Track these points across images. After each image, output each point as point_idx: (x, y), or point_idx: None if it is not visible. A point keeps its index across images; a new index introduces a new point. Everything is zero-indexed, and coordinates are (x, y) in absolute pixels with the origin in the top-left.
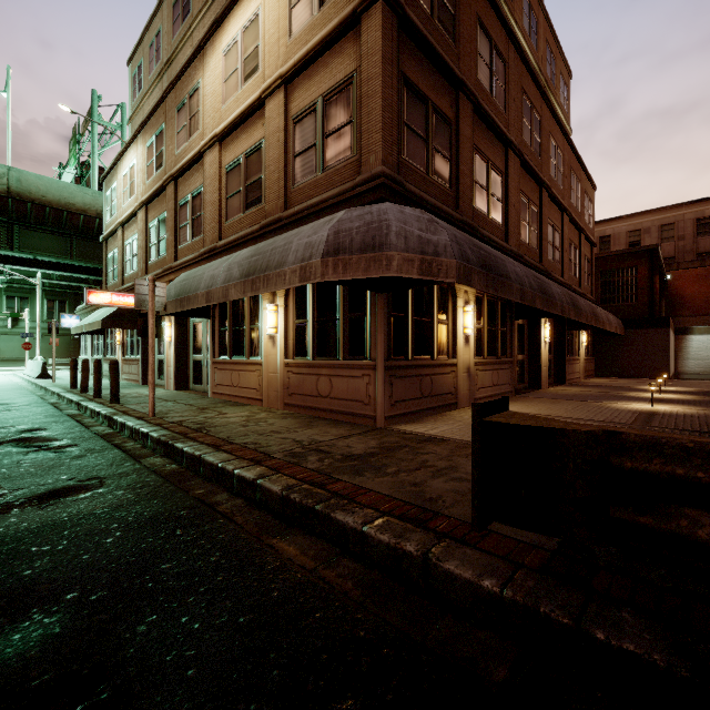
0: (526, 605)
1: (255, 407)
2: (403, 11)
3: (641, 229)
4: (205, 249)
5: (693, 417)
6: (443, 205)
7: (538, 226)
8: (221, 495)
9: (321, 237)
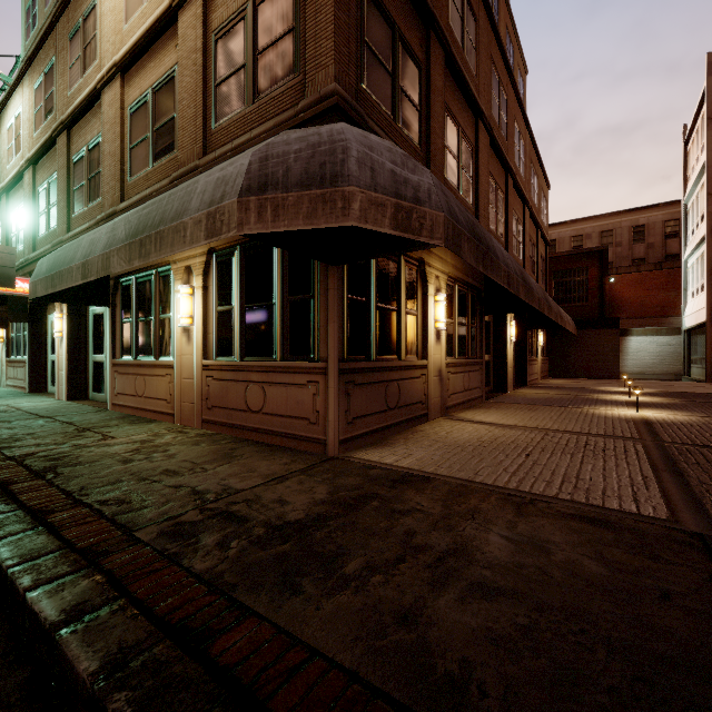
0: None
1: (163, 425)
2: None
3: (583, 234)
4: (102, 215)
5: (695, 426)
6: None
7: (504, 215)
8: None
9: (239, 167)
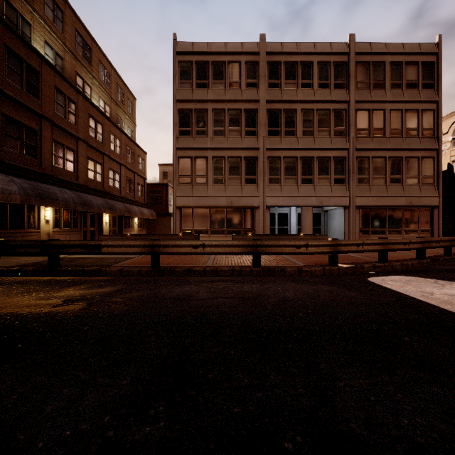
0: None
1: None
2: (2, 91)
3: None
4: None
5: None
6: (29, 167)
7: (102, 172)
8: None
9: None
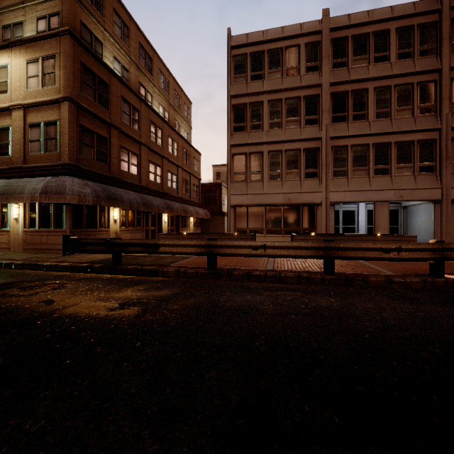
0: (71, 266)
1: (6, 251)
2: (79, 104)
3: None
4: None
5: None
6: (101, 172)
7: (161, 174)
8: None
9: (40, 187)
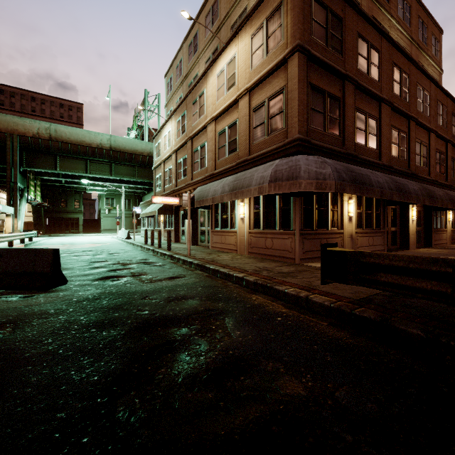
0: (337, 308)
1: (234, 254)
2: (309, 53)
3: None
4: (208, 174)
5: None
6: (334, 147)
7: (407, 145)
8: (229, 283)
9: (268, 174)
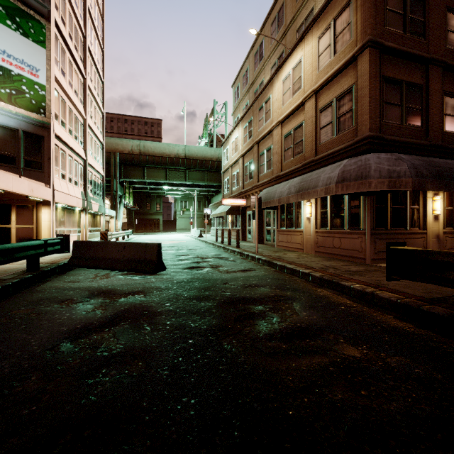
0: (404, 303)
1: (300, 252)
2: (382, 46)
3: None
4: (273, 176)
5: None
6: (413, 140)
7: None
8: (295, 278)
9: (335, 174)
